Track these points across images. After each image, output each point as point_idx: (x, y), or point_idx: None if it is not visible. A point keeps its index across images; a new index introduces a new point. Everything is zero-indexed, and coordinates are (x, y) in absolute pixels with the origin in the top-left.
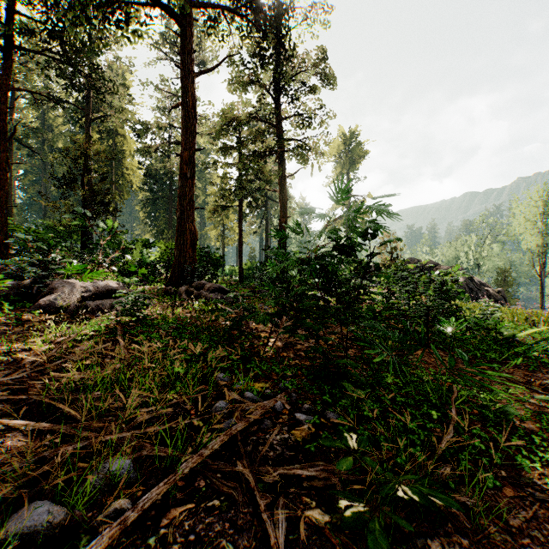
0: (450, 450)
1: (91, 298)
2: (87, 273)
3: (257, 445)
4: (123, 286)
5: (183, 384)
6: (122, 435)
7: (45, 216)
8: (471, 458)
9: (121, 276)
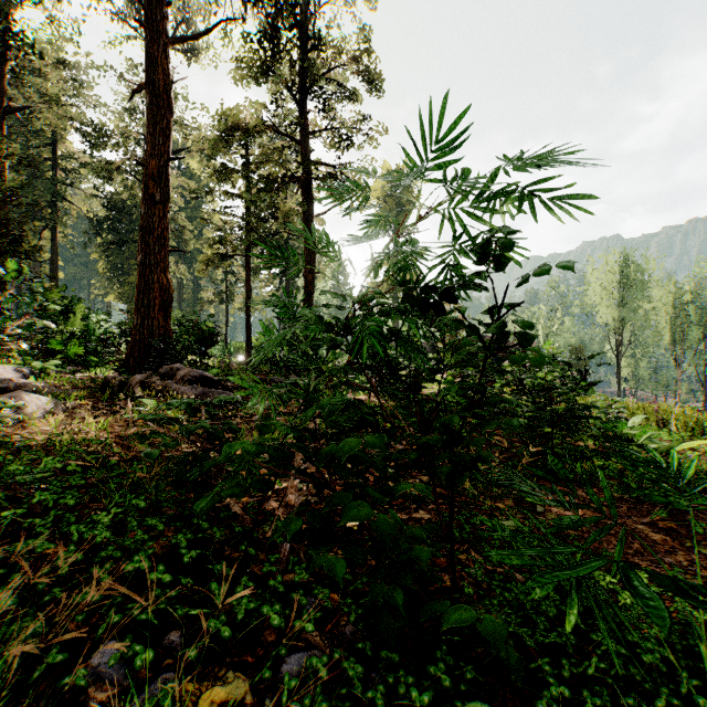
0: None
1: None
2: None
3: None
4: (29, 375)
5: None
6: None
7: None
8: None
9: (30, 357)
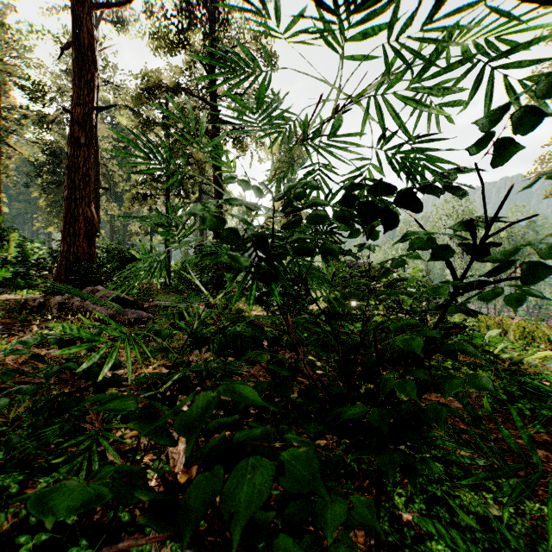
0: None
1: None
2: None
3: None
4: None
5: None
6: None
7: None
8: None
9: None
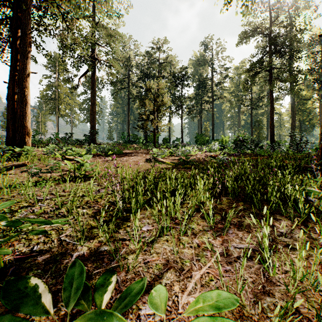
0: None
1: None
2: None
3: None
4: None
5: None
6: None
7: None
8: None
9: None
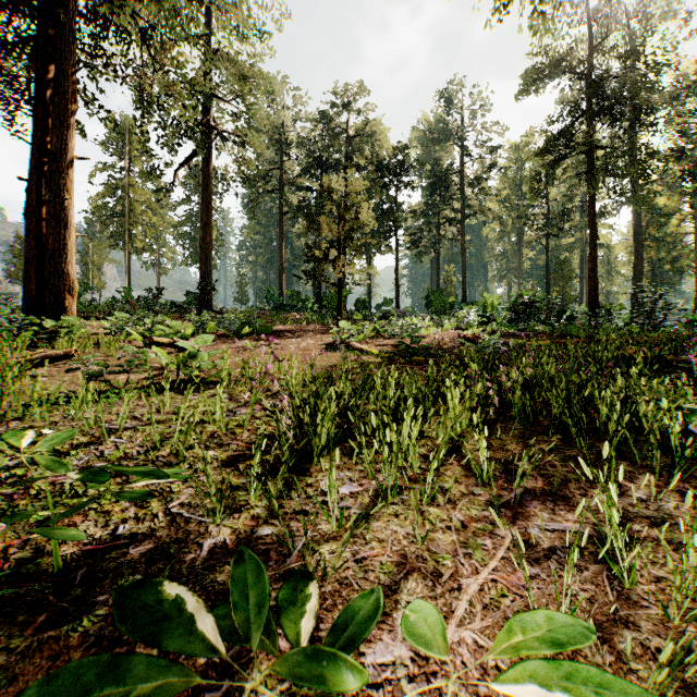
0: None
1: None
2: None
3: None
4: None
5: None
6: None
7: None
8: None
9: None
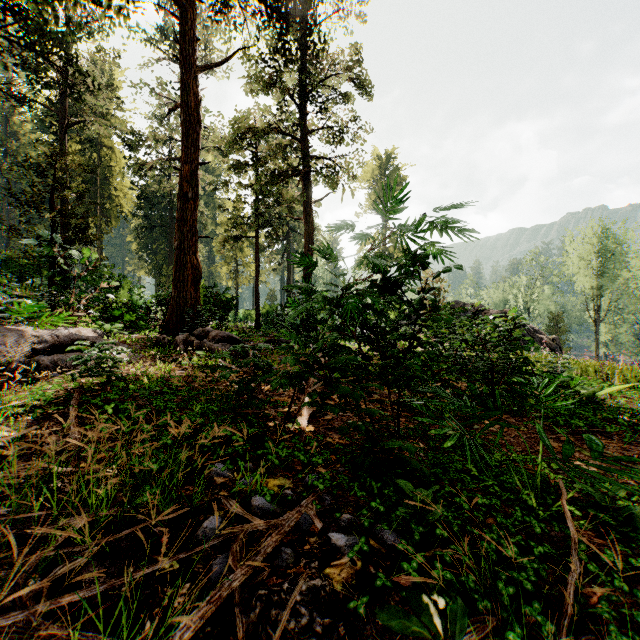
0: (580, 599)
1: (47, 352)
2: (43, 317)
3: (268, 607)
4: (101, 335)
5: (154, 489)
6: (7, 620)
7: (8, 246)
8: (615, 613)
9: (100, 322)
